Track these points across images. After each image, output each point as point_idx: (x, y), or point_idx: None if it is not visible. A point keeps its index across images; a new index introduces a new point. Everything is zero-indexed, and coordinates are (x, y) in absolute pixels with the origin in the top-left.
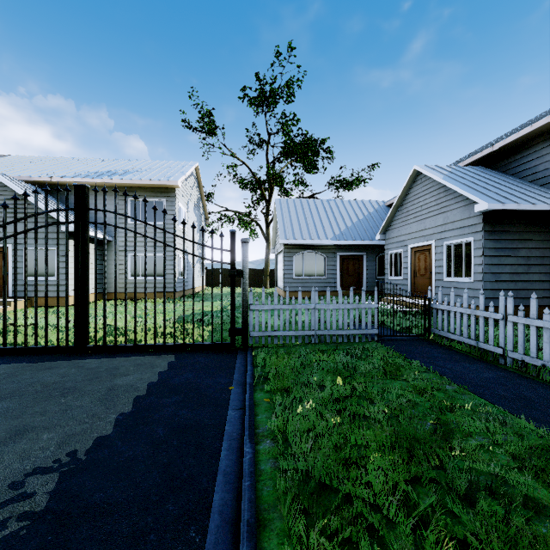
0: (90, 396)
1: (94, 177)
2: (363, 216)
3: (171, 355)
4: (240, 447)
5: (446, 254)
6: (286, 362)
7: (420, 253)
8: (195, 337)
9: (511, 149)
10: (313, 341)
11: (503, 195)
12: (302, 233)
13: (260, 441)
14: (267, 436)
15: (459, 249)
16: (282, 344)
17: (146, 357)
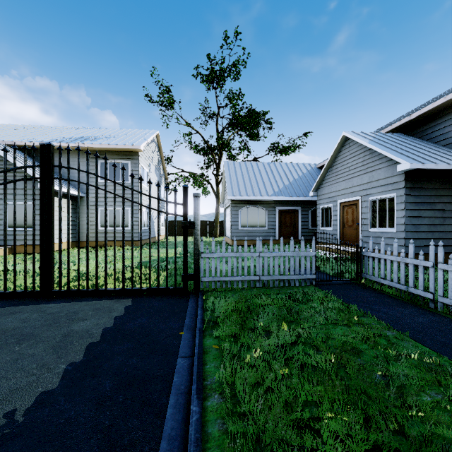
0: (45, 343)
1: (68, 142)
2: (298, 176)
3: (129, 299)
4: (187, 403)
5: (371, 208)
6: (234, 306)
7: (348, 208)
8: (152, 282)
9: (426, 118)
10: (257, 285)
11: (422, 156)
12: (246, 190)
13: (208, 395)
14: (215, 389)
15: (383, 204)
16: (230, 288)
17: (105, 302)
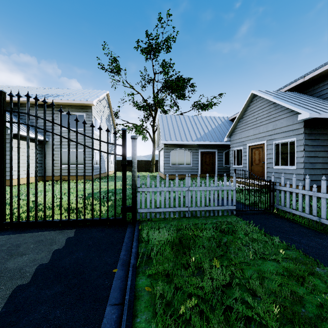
0: None
1: None
2: (215, 126)
3: (72, 230)
4: None
5: (275, 150)
6: (166, 238)
7: (255, 150)
8: (95, 212)
9: (316, 80)
10: (187, 215)
11: (317, 108)
12: (176, 136)
13: None
14: None
15: (285, 146)
16: (163, 218)
17: (50, 233)
